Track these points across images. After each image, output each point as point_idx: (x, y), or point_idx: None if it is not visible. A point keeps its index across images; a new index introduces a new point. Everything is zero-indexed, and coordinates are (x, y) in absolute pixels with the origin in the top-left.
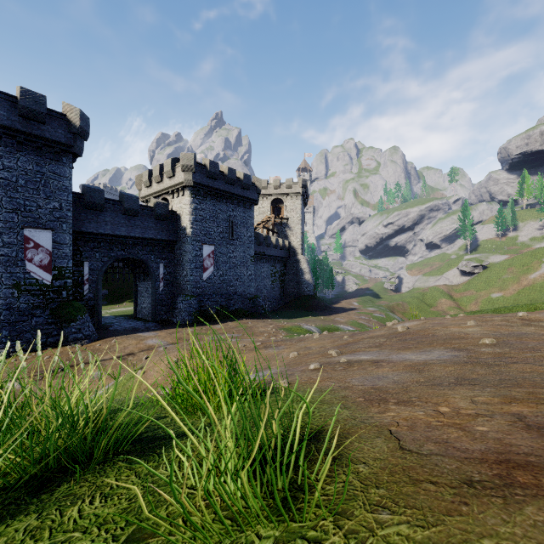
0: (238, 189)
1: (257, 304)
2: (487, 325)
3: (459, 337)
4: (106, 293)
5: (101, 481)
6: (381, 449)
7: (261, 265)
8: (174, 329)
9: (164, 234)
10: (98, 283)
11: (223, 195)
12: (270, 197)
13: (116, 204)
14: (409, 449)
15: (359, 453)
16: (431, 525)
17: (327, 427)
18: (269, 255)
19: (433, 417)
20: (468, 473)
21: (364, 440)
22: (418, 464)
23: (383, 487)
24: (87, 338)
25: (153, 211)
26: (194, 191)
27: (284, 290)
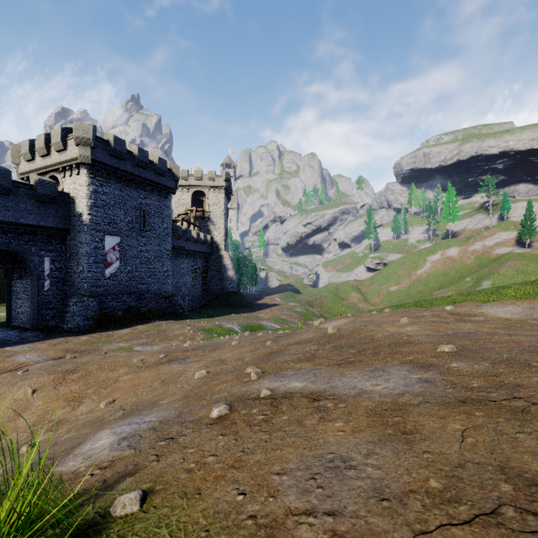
0: (151, 174)
1: (174, 303)
2: (422, 323)
3: (404, 340)
4: None
5: None
6: None
7: (180, 261)
8: (62, 338)
9: (51, 220)
10: None
11: (133, 179)
12: (191, 189)
13: None
14: None
15: None
16: None
17: None
18: (190, 250)
19: None
20: None
21: None
22: None
23: None
24: None
25: (33, 190)
26: (93, 170)
27: (206, 287)
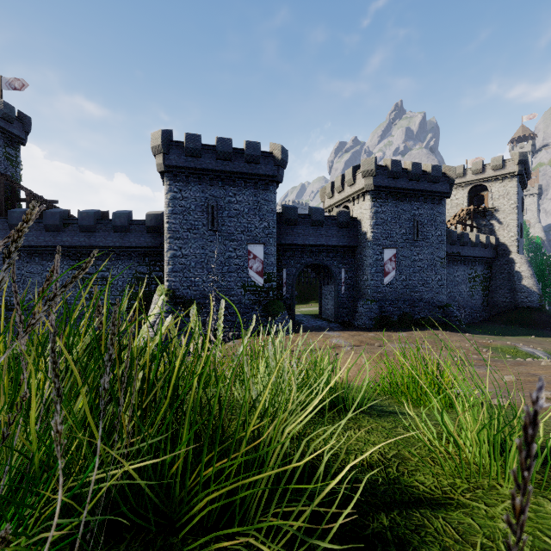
0: (424, 183)
1: (448, 314)
2: None
3: None
4: (296, 294)
5: (359, 423)
6: None
7: (454, 268)
8: (355, 332)
9: (345, 240)
10: (292, 286)
11: (407, 193)
12: (467, 185)
13: (305, 218)
14: None
15: None
16: None
17: None
18: (466, 256)
19: None
20: None
21: None
22: None
23: None
24: (286, 331)
25: (335, 220)
26: (374, 195)
27: (488, 299)
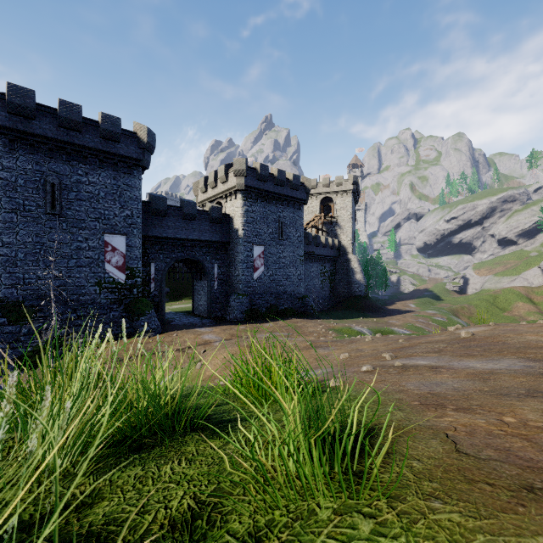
0: (287, 189)
1: (306, 304)
2: None
3: (536, 346)
4: (168, 291)
5: (184, 449)
6: (436, 449)
7: (310, 265)
8: (227, 326)
9: (218, 236)
10: (162, 282)
11: (273, 196)
12: (319, 196)
13: (176, 210)
14: (466, 452)
15: (412, 451)
16: (483, 518)
17: (381, 425)
18: (319, 254)
19: (495, 426)
20: (530, 480)
21: (418, 440)
22: (475, 466)
23: (437, 482)
24: (153, 331)
25: (208, 215)
26: (245, 194)
27: (334, 290)
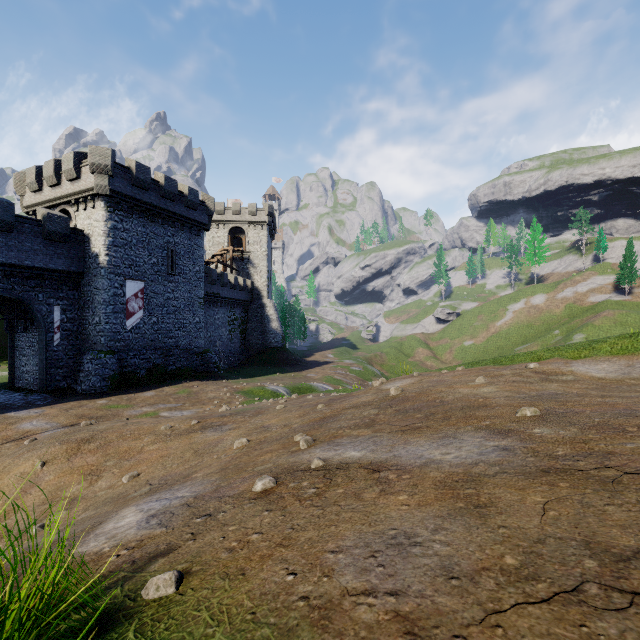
0: (181, 207)
1: (208, 361)
2: (501, 383)
3: (479, 403)
4: None
5: None
6: None
7: (215, 310)
8: (75, 402)
9: (61, 262)
10: None
11: (159, 213)
12: (228, 225)
13: None
14: None
15: None
16: None
17: None
18: (226, 297)
19: None
20: None
21: None
22: None
23: None
24: None
25: (41, 226)
26: (111, 203)
27: (245, 341)
